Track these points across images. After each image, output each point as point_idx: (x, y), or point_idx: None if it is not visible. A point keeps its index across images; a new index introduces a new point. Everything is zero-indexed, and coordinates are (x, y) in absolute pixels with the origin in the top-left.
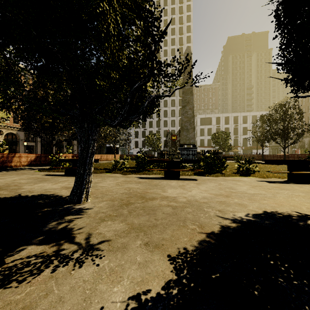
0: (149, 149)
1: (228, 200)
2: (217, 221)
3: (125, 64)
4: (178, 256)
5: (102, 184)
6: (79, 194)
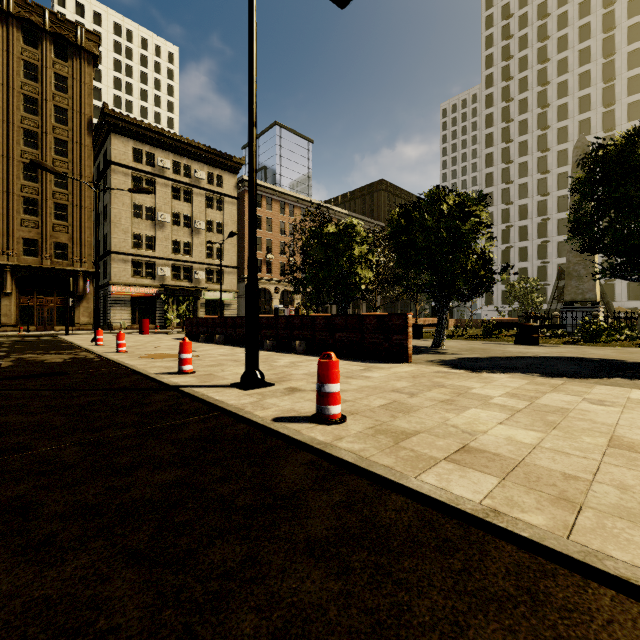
0: (514, 308)
1: (557, 353)
2: (527, 355)
3: (470, 262)
4: (493, 356)
5: (447, 344)
6: (438, 343)
